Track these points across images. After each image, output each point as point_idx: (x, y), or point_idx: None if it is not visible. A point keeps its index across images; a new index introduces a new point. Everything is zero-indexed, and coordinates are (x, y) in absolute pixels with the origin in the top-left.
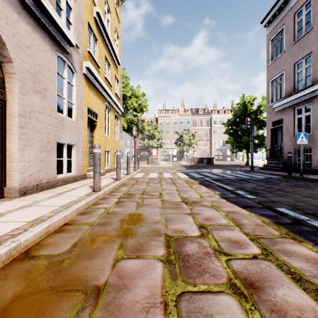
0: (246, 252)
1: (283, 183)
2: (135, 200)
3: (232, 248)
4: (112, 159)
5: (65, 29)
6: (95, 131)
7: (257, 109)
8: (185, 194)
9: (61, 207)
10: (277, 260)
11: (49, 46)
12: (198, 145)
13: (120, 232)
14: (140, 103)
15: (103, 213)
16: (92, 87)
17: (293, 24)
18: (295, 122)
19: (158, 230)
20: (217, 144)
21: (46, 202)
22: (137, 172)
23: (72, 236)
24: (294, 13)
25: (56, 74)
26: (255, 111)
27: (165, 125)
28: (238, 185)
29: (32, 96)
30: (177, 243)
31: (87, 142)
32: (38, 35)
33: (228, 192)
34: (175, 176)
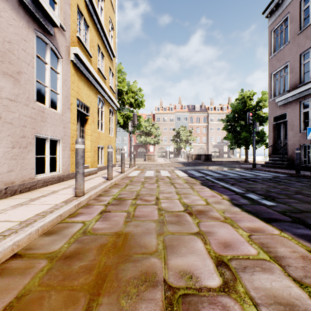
0: None
1: (296, 183)
2: (126, 208)
3: None
4: (106, 156)
5: (45, 3)
6: (87, 126)
7: (256, 105)
8: (186, 199)
9: (20, 225)
10: None
11: (25, 22)
12: (194, 142)
13: (92, 277)
14: (137, 98)
15: (77, 233)
16: (82, 77)
17: (298, 12)
18: (301, 117)
19: (153, 272)
20: (214, 141)
21: (6, 214)
22: (132, 170)
23: (8, 288)
24: (300, 0)
25: (35, 57)
26: (254, 106)
27: (162, 122)
28: (246, 185)
29: None
30: (187, 309)
31: (76, 137)
32: (8, 5)
33: (238, 196)
34: (173, 175)
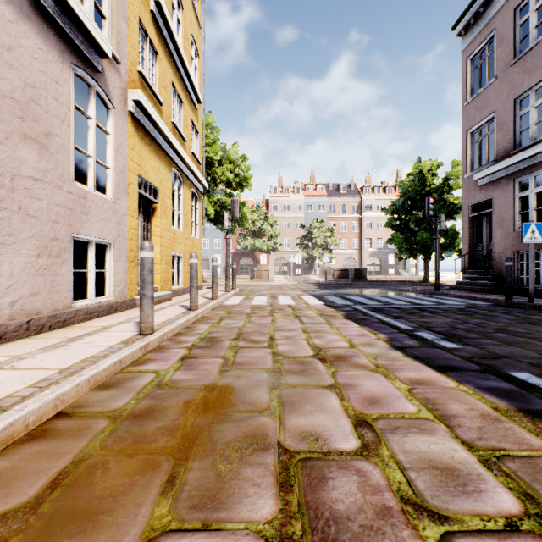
0: (484, 506)
1: (503, 316)
2: (221, 353)
3: (446, 493)
4: (186, 271)
5: (88, 21)
6: (154, 221)
7: (442, 184)
8: (319, 339)
9: (60, 373)
10: None
11: (57, 53)
12: (338, 248)
13: (176, 440)
14: (238, 173)
15: (148, 386)
16: (146, 138)
17: (512, 28)
18: (515, 205)
19: (262, 434)
20: (371, 246)
21: (35, 359)
22: (231, 295)
23: (59, 452)
24: (514, 9)
25: (73, 109)
26: (440, 186)
27: (281, 214)
28: (419, 319)
29: (18, 146)
30: (308, 474)
31: (136, 239)
32: (31, 27)
33: (402, 335)
34: (300, 302)
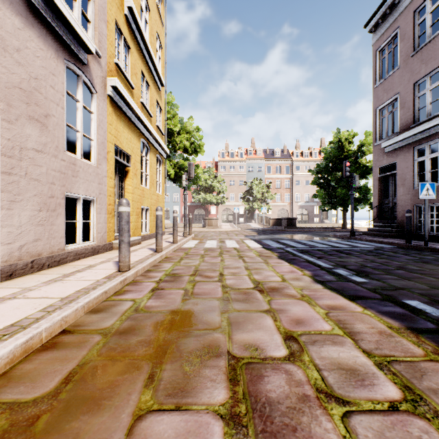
0: (375, 394)
1: (403, 257)
2: (182, 286)
3: (349, 386)
4: (152, 220)
5: (78, 26)
6: (127, 181)
7: (357, 150)
8: (258, 275)
9: (62, 301)
10: (437, 415)
11: (54, 52)
12: (273, 201)
13: (152, 349)
14: (193, 141)
15: (128, 311)
16: (121, 116)
17: (412, 27)
18: (415, 168)
19: (216, 345)
20: (300, 199)
21: (40, 291)
22: (188, 239)
23: (68, 358)
24: (414, 11)
25: (65, 94)
26: (355, 152)
27: (228, 173)
28: (337, 259)
29: (24, 125)
30: (250, 373)
31: (114, 196)
32: (34, 32)
33: (323, 272)
34: (243, 245)
